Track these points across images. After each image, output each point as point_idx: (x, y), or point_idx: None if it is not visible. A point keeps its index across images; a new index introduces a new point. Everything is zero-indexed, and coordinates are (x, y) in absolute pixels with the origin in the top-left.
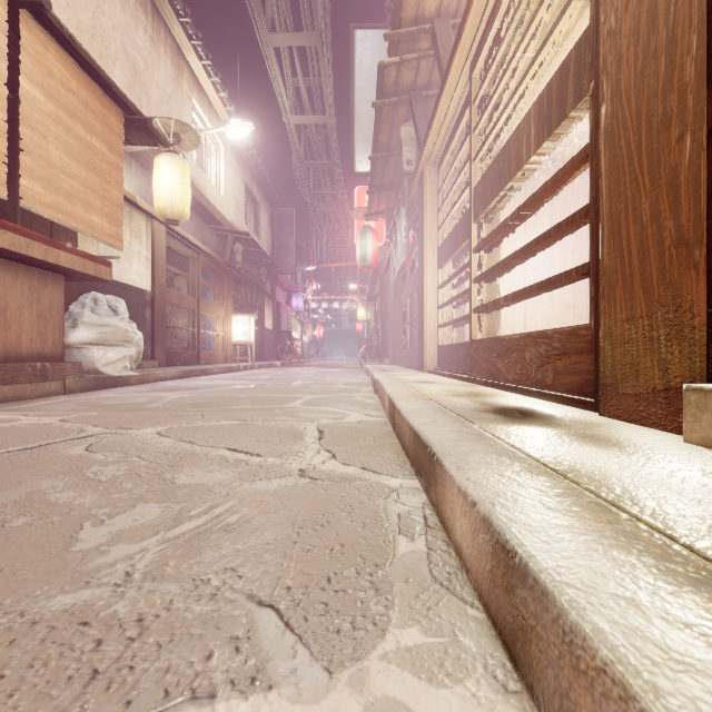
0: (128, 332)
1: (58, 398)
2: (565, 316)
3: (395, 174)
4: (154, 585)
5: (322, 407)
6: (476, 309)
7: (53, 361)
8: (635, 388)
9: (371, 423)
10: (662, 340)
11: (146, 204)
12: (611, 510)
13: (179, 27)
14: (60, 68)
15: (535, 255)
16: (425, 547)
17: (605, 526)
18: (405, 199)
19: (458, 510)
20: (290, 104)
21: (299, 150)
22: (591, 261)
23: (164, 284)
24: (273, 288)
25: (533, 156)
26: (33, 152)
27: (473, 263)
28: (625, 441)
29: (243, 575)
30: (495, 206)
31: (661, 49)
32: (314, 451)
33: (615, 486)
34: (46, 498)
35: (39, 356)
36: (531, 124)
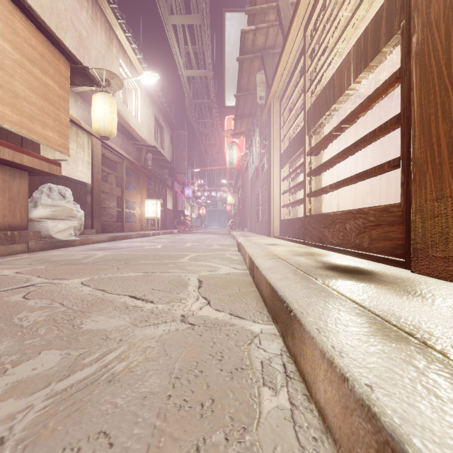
0: (72, 210)
1: (22, 255)
2: (365, 200)
3: (252, 107)
4: None
5: (202, 262)
6: (308, 194)
7: (20, 230)
8: (445, 252)
9: (236, 274)
10: None
11: (87, 126)
12: None
13: (110, 10)
14: (23, 30)
15: (345, 159)
16: (288, 403)
17: None
18: (258, 123)
19: (322, 373)
20: (183, 62)
21: (189, 93)
22: (401, 156)
23: (99, 179)
24: (172, 183)
25: (352, 84)
26: (4, 86)
27: (306, 162)
28: (449, 297)
29: (113, 442)
30: (322, 122)
31: None
32: (194, 298)
33: None
34: None
35: (10, 227)
36: (350, 61)
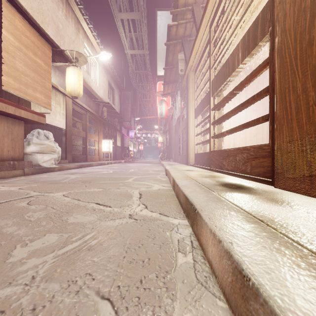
0: (53, 147)
1: (20, 178)
2: (252, 140)
3: (175, 76)
4: (46, 285)
5: (141, 182)
6: (213, 137)
7: (19, 160)
8: (294, 175)
9: (164, 190)
10: (308, 151)
11: (62, 89)
12: (299, 247)
13: (78, 10)
14: (21, 26)
15: (239, 112)
16: (192, 260)
17: (299, 260)
18: (180, 87)
19: (210, 241)
20: (128, 45)
21: (132, 66)
22: (269, 113)
23: (71, 125)
24: (120, 128)
25: (240, 64)
26: (8, 64)
27: (211, 115)
28: (292, 202)
29: (95, 278)
30: (222, 89)
31: (307, 7)
32: (137, 204)
33: (296, 231)
34: (1, 231)
35: (12, 158)
36: (239, 49)
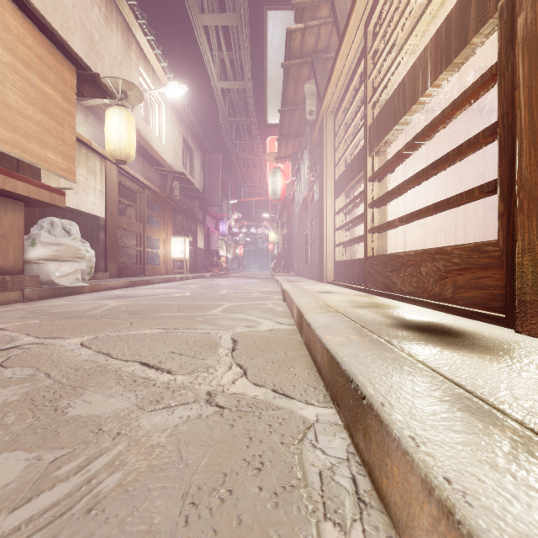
0: (80, 249)
1: (15, 306)
2: (438, 237)
3: (299, 124)
4: None
5: (238, 315)
6: (371, 230)
7: (14, 274)
8: None
9: (281, 331)
10: None
11: (100, 147)
12: None
13: (128, 8)
14: (17, 25)
15: (414, 187)
16: None
17: None
18: (307, 143)
19: (425, 518)
20: (217, 72)
21: (224, 109)
22: (499, 178)
23: (115, 212)
24: (204, 217)
25: (429, 88)
26: None
27: (368, 190)
28: None
29: None
30: (389, 140)
31: None
32: (225, 365)
33: None
34: None
35: (0, 270)
36: (427, 58)
